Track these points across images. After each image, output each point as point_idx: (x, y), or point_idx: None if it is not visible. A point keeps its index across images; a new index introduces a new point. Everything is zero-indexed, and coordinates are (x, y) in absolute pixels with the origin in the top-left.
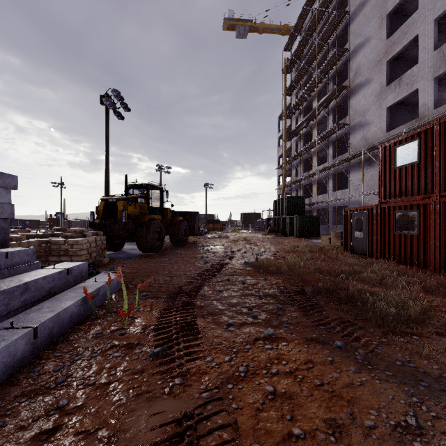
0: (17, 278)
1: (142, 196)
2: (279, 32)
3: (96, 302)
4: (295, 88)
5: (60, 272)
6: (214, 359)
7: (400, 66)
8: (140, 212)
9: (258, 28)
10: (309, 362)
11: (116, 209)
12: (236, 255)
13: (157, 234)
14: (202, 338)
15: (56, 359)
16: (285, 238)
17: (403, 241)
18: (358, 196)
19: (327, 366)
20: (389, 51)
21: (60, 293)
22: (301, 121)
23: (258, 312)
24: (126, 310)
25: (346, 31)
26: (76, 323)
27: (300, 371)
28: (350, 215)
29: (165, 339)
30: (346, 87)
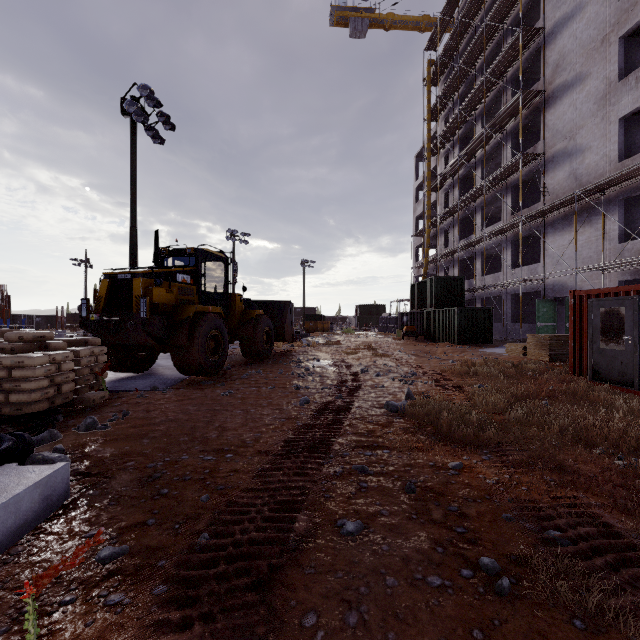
0: None
1: (186, 271)
2: (416, 27)
3: None
4: (444, 107)
5: None
6: None
7: None
8: (181, 301)
9: (383, 21)
10: None
11: (130, 293)
12: (362, 382)
13: (212, 341)
14: None
15: None
16: (433, 345)
17: None
18: (561, 275)
19: None
20: (625, 19)
21: None
22: (456, 157)
23: None
24: None
25: (535, 4)
26: None
27: None
28: (589, 305)
29: None
30: (538, 93)
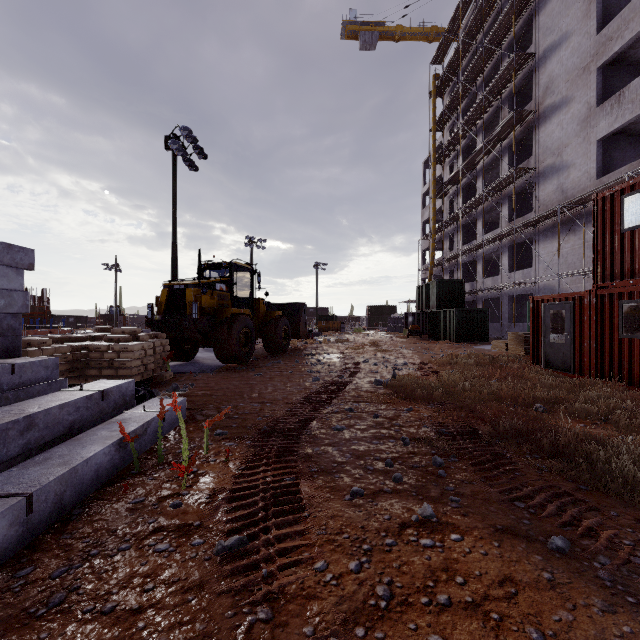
0: (20, 406)
1: (222, 281)
2: (425, 38)
3: (142, 445)
4: (448, 118)
5: (89, 397)
6: (330, 566)
7: (619, 75)
8: (219, 305)
9: (392, 33)
10: (508, 580)
11: (184, 300)
12: (362, 369)
13: (243, 336)
14: (308, 518)
15: (59, 551)
16: (434, 343)
17: (636, 350)
18: (550, 279)
19: (545, 592)
20: (602, 51)
21: (89, 428)
22: (458, 167)
23: (402, 470)
24: (186, 461)
25: (530, 27)
26: (106, 481)
27: (492, 601)
28: (543, 308)
29: (245, 518)
30: (530, 112)
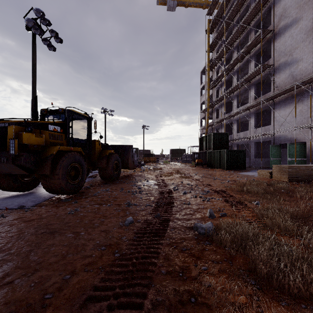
0: None
1: (57, 123)
2: (201, 6)
3: None
4: (216, 44)
5: None
6: None
7: None
8: (51, 143)
9: (184, 3)
10: None
11: (6, 137)
12: (175, 199)
13: (73, 170)
14: None
15: None
16: (212, 170)
17: None
18: (284, 131)
19: None
20: None
21: None
22: (223, 69)
23: None
24: None
25: None
26: None
27: None
28: None
29: None
30: (270, 31)
